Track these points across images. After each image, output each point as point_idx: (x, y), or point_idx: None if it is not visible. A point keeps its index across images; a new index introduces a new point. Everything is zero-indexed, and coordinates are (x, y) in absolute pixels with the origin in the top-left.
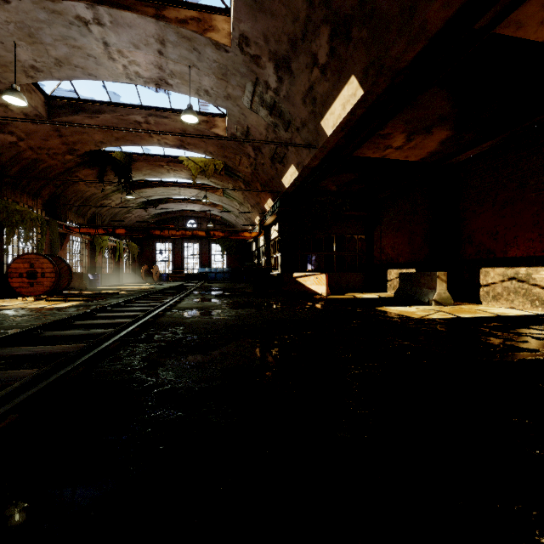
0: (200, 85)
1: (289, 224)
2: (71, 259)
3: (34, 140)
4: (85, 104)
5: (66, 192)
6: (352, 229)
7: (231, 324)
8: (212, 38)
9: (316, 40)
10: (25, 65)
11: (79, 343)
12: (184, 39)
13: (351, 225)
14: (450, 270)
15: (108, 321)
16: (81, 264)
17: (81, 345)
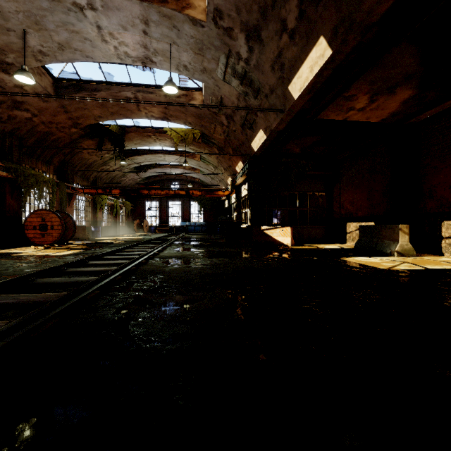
0: (179, 61)
1: (257, 183)
2: (77, 215)
3: (45, 116)
4: (85, 84)
5: (73, 159)
6: (313, 186)
7: (206, 273)
8: (190, 15)
9: (286, 5)
10: (34, 50)
11: (64, 291)
12: (164, 18)
13: (313, 183)
14: (410, 223)
15: (96, 269)
16: (85, 219)
17: (62, 294)
